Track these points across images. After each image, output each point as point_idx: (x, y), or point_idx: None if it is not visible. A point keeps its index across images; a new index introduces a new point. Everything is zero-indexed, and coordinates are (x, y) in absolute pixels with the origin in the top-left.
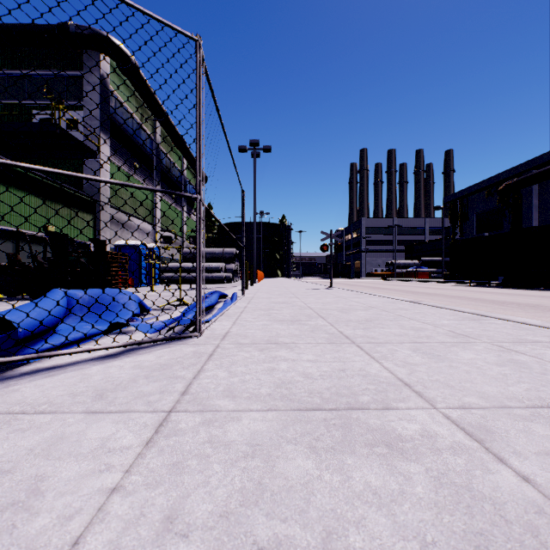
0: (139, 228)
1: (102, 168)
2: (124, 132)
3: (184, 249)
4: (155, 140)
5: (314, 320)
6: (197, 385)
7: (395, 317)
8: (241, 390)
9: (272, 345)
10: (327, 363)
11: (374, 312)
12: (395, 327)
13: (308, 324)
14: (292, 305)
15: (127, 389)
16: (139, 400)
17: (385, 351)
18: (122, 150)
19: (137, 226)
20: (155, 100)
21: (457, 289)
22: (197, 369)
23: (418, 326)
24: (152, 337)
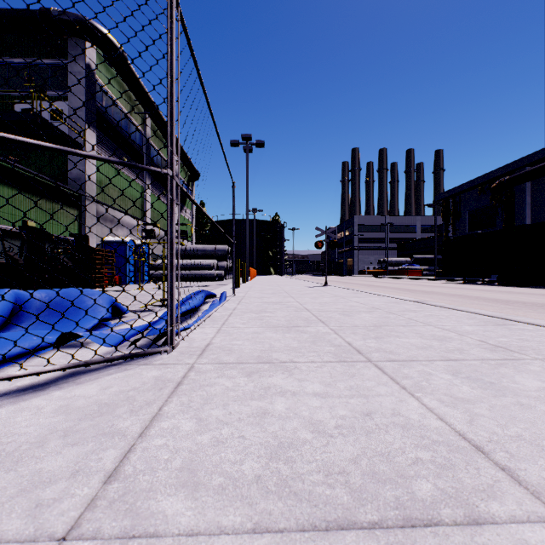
0: (128, 224)
1: (88, 161)
2: (111, 125)
3: (175, 246)
4: (144, 134)
5: (314, 325)
6: (139, 453)
7: (407, 321)
8: (211, 467)
9: (264, 364)
10: (343, 398)
11: (380, 315)
12: (413, 336)
13: (308, 331)
14: (287, 306)
15: (17, 467)
16: (23, 498)
17: (416, 376)
18: (110, 144)
19: (125, 222)
20: (145, 93)
21: (453, 286)
22: (150, 415)
23: (438, 333)
24: (110, 352)
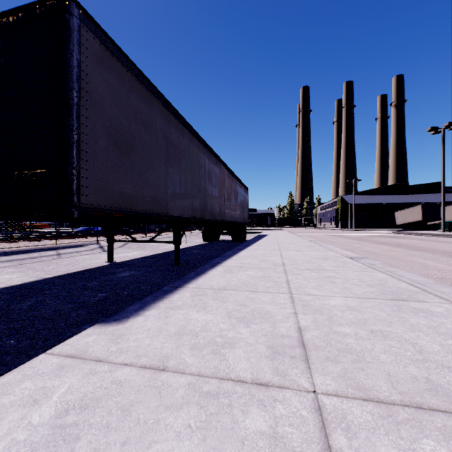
0: None
1: None
2: None
3: None
4: None
5: None
6: None
7: None
8: None
9: None
10: None
11: None
12: None
13: None
14: None
15: None
16: None
17: None
18: None
19: None
20: None
21: None
22: None
23: None
24: None
